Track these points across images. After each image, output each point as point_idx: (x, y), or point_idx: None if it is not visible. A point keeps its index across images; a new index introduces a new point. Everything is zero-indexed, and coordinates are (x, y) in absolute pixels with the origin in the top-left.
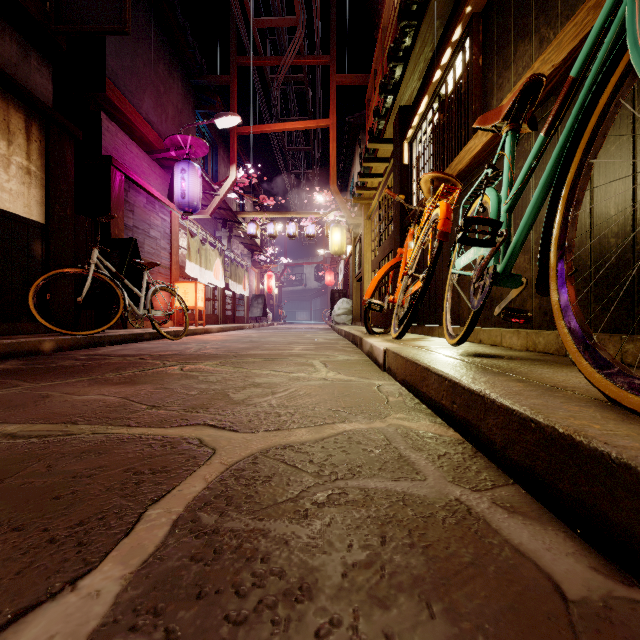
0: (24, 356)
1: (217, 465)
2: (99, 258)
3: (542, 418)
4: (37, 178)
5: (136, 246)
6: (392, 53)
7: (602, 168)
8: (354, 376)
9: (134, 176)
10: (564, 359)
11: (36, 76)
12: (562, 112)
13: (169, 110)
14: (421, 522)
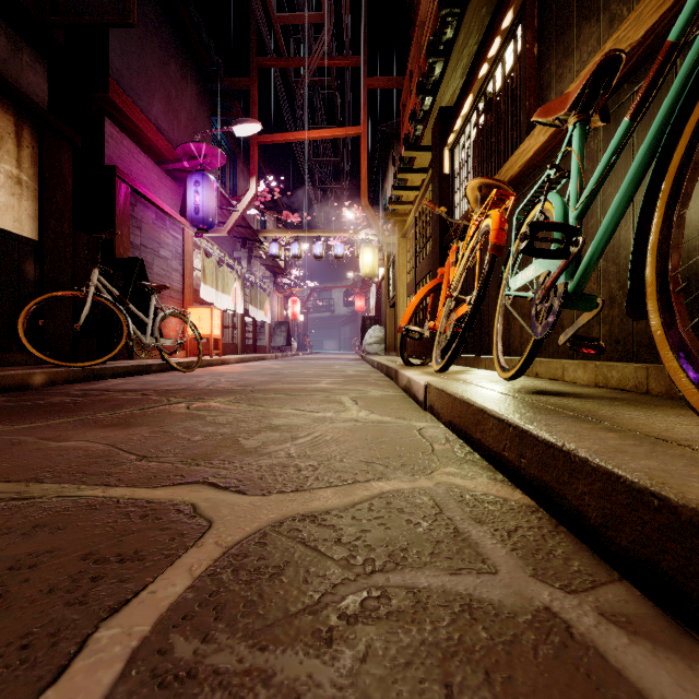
0: (10, 391)
1: (211, 547)
2: (100, 280)
3: (672, 493)
4: (29, 189)
5: (143, 266)
6: (431, 47)
7: None
8: (390, 416)
9: (141, 188)
10: (647, 398)
11: (29, 74)
12: (654, 89)
13: (182, 116)
14: (502, 654)
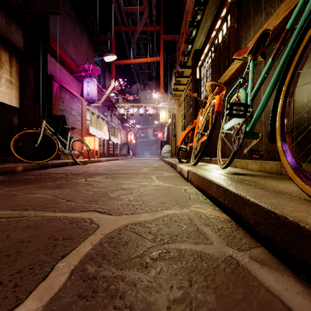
0: (7, 173)
1: (99, 235)
2: (46, 125)
3: (278, 211)
4: (15, 85)
5: (64, 119)
6: (191, 23)
7: (299, 78)
8: (172, 184)
9: (64, 84)
10: (280, 176)
11: (15, 35)
12: (281, 47)
13: (81, 52)
14: (211, 271)
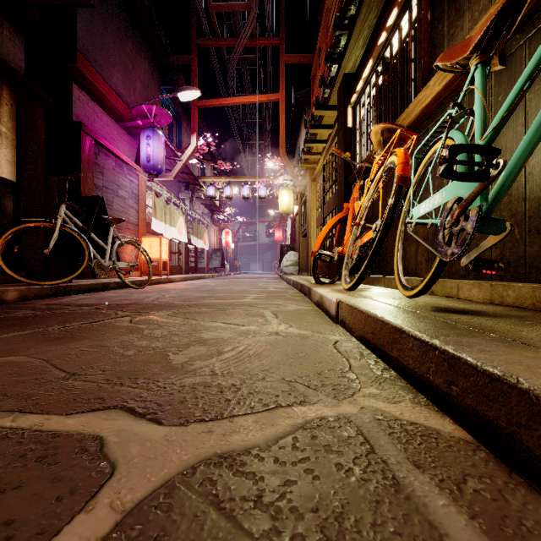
0: None
1: (103, 513)
2: (66, 213)
3: None
4: (8, 139)
5: (103, 203)
6: (338, 21)
7: None
8: (307, 329)
9: (103, 141)
10: None
11: (8, 45)
12: None
13: (137, 84)
14: None
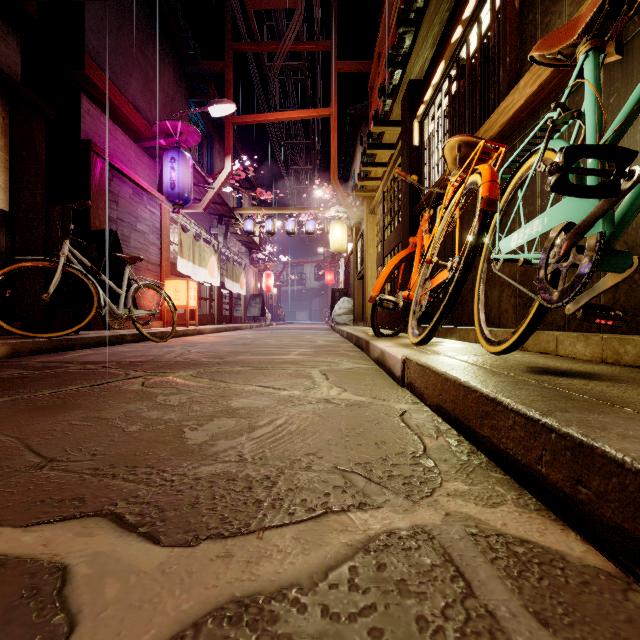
0: None
1: None
2: (71, 250)
3: None
4: None
5: (117, 238)
6: (402, 15)
7: None
8: (365, 395)
9: (118, 164)
10: None
11: (0, 46)
12: None
13: (159, 97)
14: None
